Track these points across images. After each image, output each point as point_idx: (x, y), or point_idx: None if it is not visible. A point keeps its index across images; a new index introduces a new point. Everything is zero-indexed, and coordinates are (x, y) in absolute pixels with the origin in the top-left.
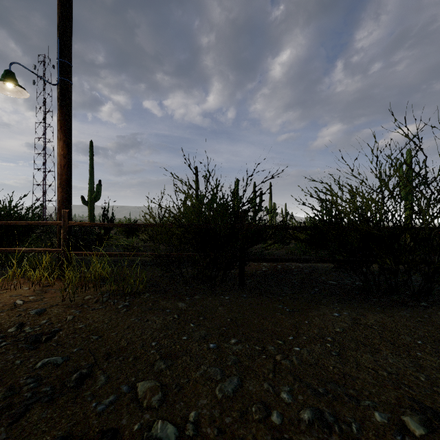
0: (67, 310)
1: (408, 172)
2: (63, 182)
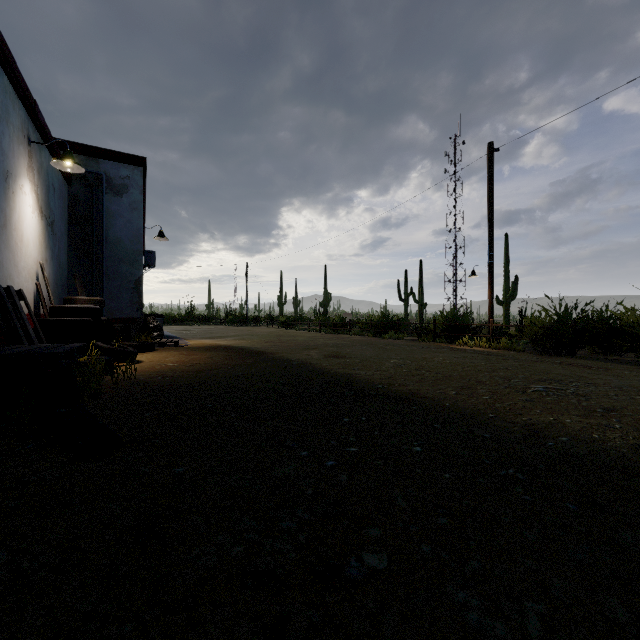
0: (494, 351)
1: None
2: (490, 307)
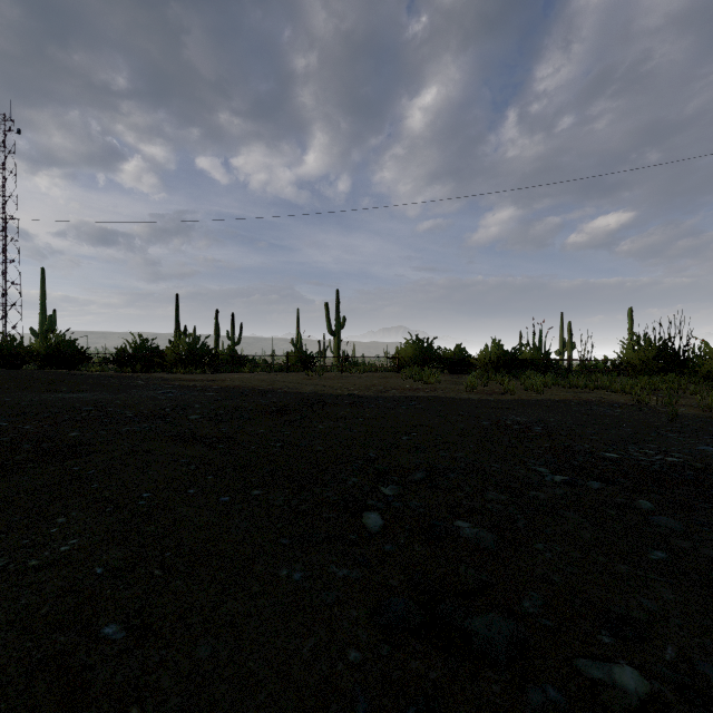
0: None
1: (336, 310)
2: None
